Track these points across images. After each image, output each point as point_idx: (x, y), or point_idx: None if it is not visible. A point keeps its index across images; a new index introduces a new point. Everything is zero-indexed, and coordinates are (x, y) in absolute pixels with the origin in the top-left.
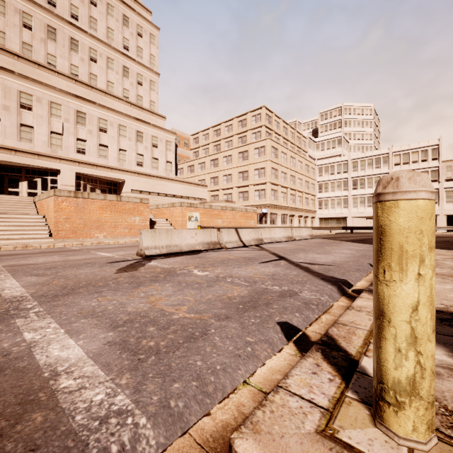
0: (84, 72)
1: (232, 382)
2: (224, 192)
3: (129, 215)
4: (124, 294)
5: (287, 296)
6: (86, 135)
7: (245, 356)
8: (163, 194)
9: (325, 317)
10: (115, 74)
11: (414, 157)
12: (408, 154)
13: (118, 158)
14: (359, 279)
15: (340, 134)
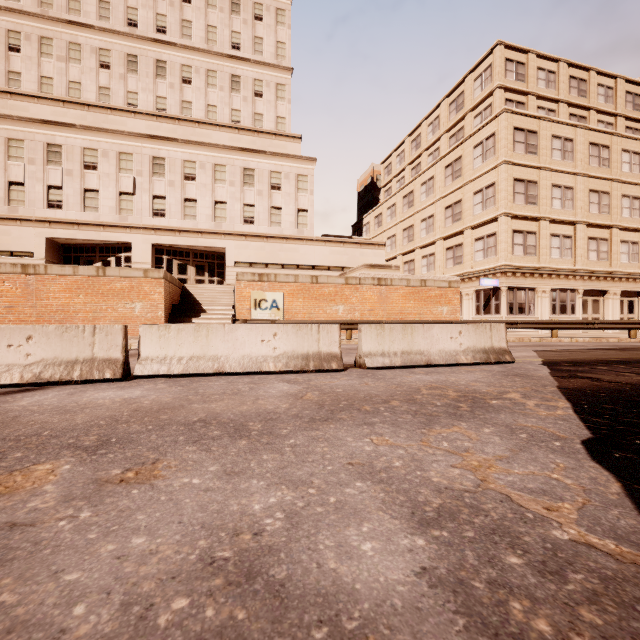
0: (174, 102)
1: None
2: (423, 253)
3: (121, 300)
4: None
5: None
6: (165, 189)
7: None
8: (292, 265)
9: None
10: (219, 92)
11: None
12: None
13: (213, 216)
14: None
15: None
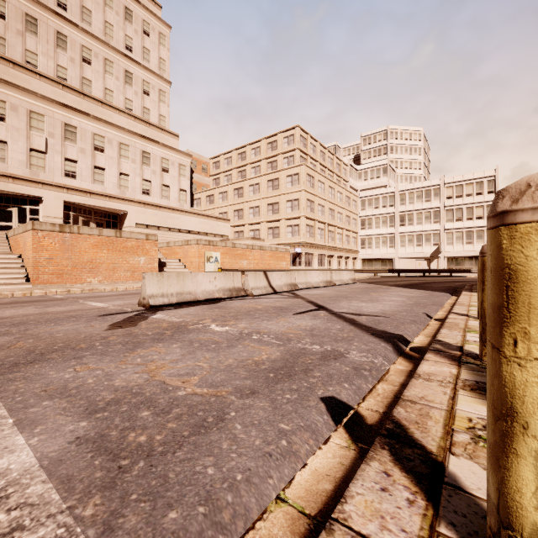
0: (75, 76)
1: (260, 500)
2: (251, 228)
3: (131, 255)
4: (114, 359)
5: (331, 358)
6: (77, 154)
7: (279, 454)
8: (176, 229)
9: (381, 387)
10: (115, 80)
11: (468, 190)
12: (462, 186)
13: (119, 185)
14: (416, 333)
15: (386, 162)
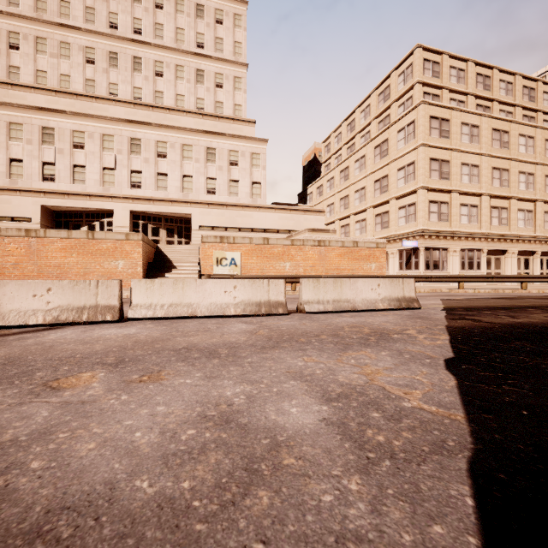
0: (149, 92)
1: None
2: (356, 219)
3: (107, 258)
4: None
5: None
6: (141, 165)
7: None
8: (247, 229)
9: None
10: (186, 83)
11: None
12: None
13: (181, 188)
14: None
15: None
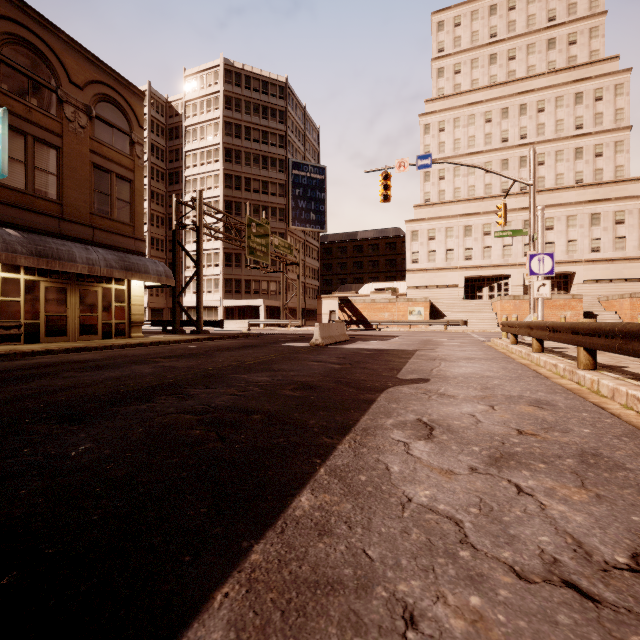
0: None
1: None
2: None
3: (559, 310)
4: None
5: None
6: None
7: None
8: (635, 279)
9: None
10: (565, 163)
11: None
12: None
13: (566, 251)
14: None
15: None
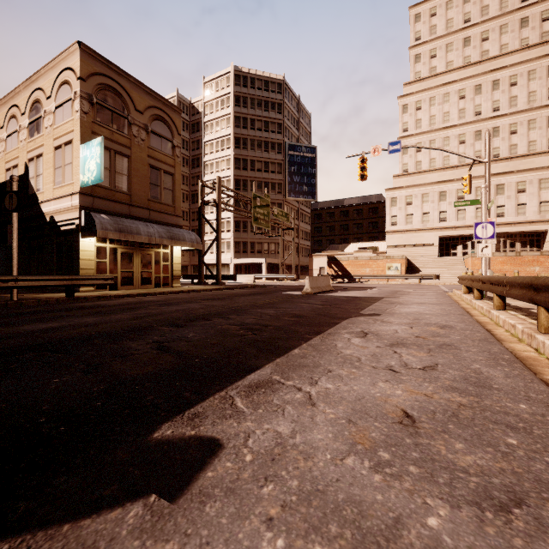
0: (504, 148)
1: None
2: None
3: (527, 266)
4: None
5: None
6: (504, 201)
7: None
8: None
9: None
10: (537, 131)
11: None
12: None
13: (538, 211)
14: None
15: None
